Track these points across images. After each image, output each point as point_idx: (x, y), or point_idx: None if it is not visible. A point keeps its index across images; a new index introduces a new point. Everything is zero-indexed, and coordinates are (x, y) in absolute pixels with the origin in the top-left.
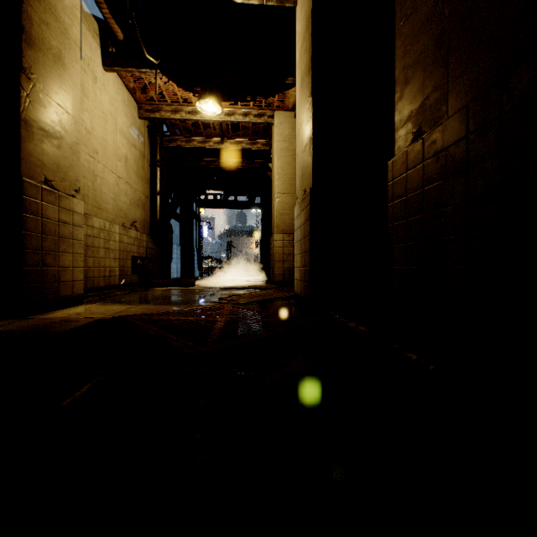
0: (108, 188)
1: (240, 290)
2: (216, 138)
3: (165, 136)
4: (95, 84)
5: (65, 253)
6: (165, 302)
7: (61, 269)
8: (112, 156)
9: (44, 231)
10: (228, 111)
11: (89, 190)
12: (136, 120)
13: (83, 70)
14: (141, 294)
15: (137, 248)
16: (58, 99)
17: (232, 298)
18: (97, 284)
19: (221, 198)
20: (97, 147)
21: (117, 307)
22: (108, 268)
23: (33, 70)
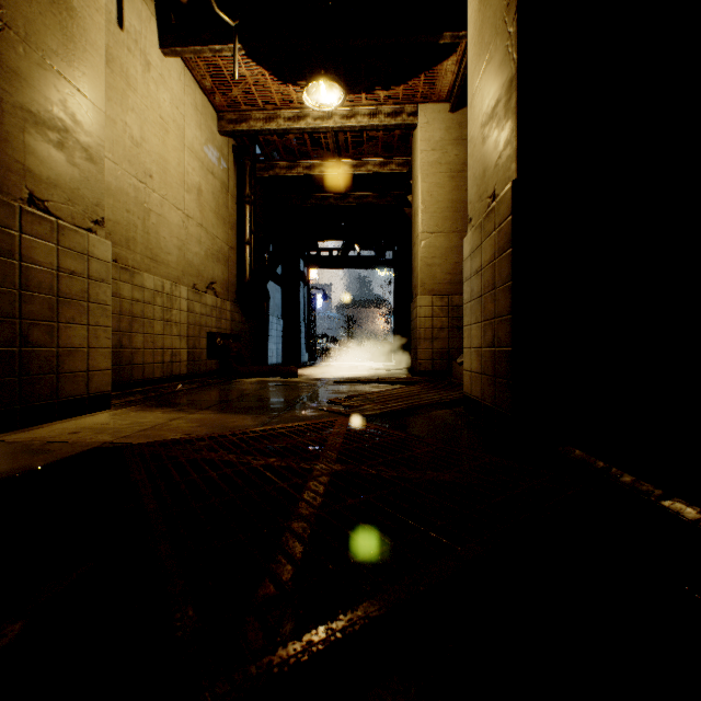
0: (170, 231)
1: (364, 385)
2: (329, 159)
3: (259, 162)
4: (147, 72)
5: (71, 325)
6: (239, 407)
7: (64, 352)
8: (175, 184)
9: (27, 285)
10: (347, 111)
11: (137, 232)
12: (215, 136)
13: (126, 48)
14: (212, 390)
15: (216, 321)
16: (58, 64)
17: (351, 401)
18: (150, 373)
19: (339, 254)
20: (151, 168)
21: (154, 417)
22: (169, 349)
23: (4, 2)
